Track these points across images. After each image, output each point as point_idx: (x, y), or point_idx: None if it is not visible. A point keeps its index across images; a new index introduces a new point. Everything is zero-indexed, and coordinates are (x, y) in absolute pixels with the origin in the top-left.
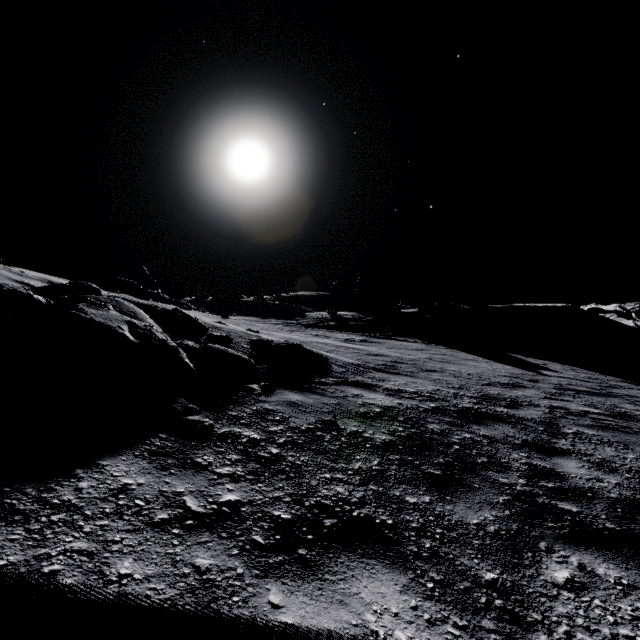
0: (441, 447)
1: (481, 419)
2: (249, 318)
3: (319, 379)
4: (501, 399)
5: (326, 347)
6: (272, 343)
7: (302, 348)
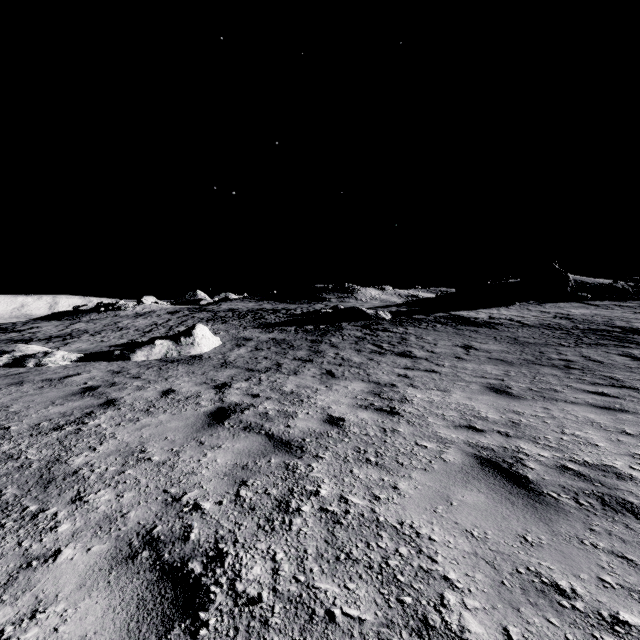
0: None
1: None
2: None
3: None
4: None
5: None
6: None
7: None
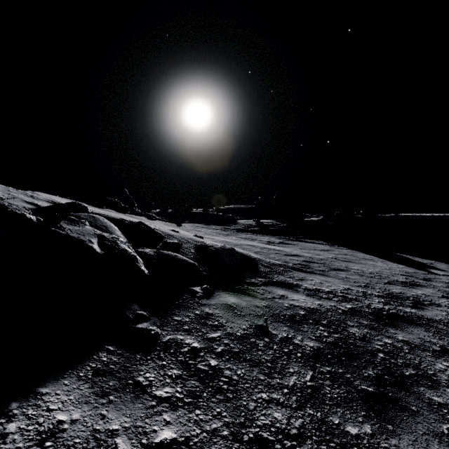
0: (367, 356)
1: (395, 321)
2: (197, 225)
3: (250, 279)
4: (404, 298)
5: (253, 249)
6: (212, 248)
7: (235, 251)
